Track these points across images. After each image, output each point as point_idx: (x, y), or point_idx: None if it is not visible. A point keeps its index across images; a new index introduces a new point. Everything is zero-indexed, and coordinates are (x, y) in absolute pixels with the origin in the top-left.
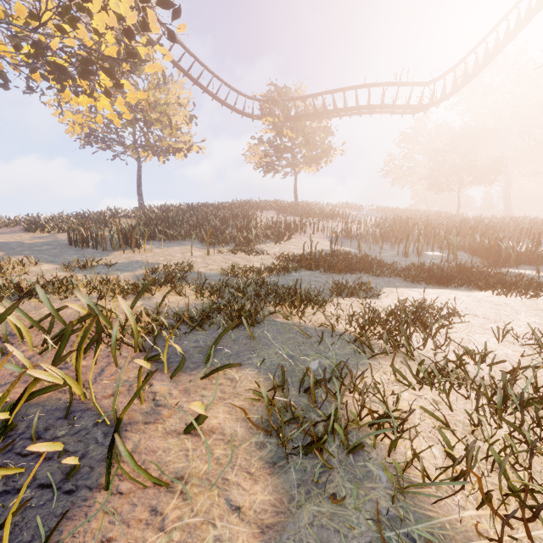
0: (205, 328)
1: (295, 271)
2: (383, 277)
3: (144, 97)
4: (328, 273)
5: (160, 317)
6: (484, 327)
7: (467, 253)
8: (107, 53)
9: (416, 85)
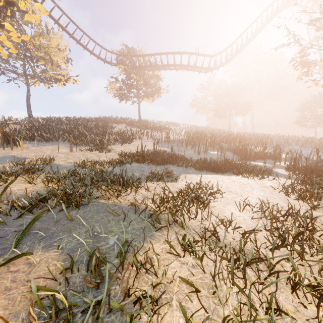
0: (36, 212)
1: (128, 163)
2: (183, 167)
3: (27, 39)
4: (150, 165)
5: None
6: (234, 200)
7: (231, 152)
8: None
9: (206, 56)
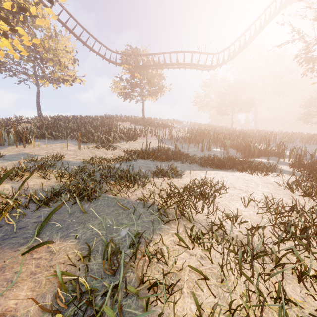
0: (52, 205)
1: (134, 160)
2: (187, 163)
3: (37, 42)
4: (155, 161)
5: (9, 199)
6: (238, 196)
7: (234, 149)
8: (6, 7)
9: (209, 54)
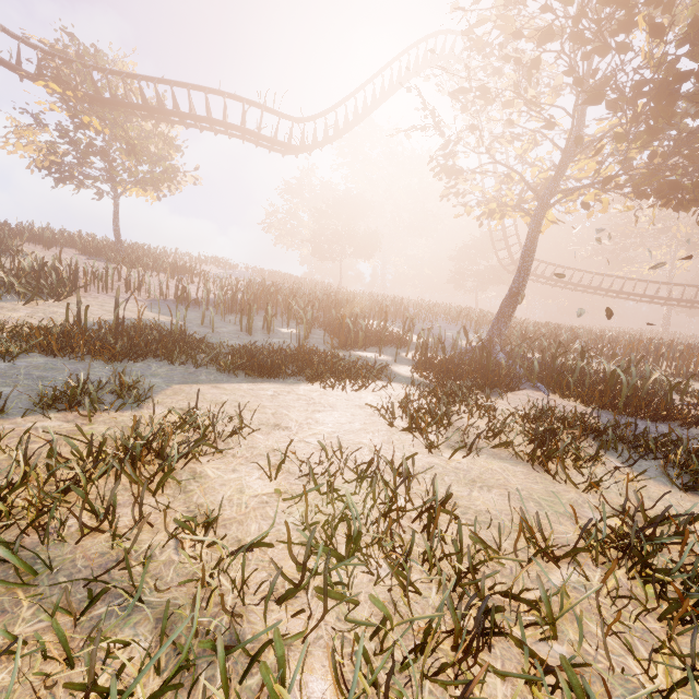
0: None
1: (4, 357)
2: (188, 365)
3: None
4: (89, 361)
5: None
6: (272, 448)
7: (326, 331)
8: None
9: (284, 117)
